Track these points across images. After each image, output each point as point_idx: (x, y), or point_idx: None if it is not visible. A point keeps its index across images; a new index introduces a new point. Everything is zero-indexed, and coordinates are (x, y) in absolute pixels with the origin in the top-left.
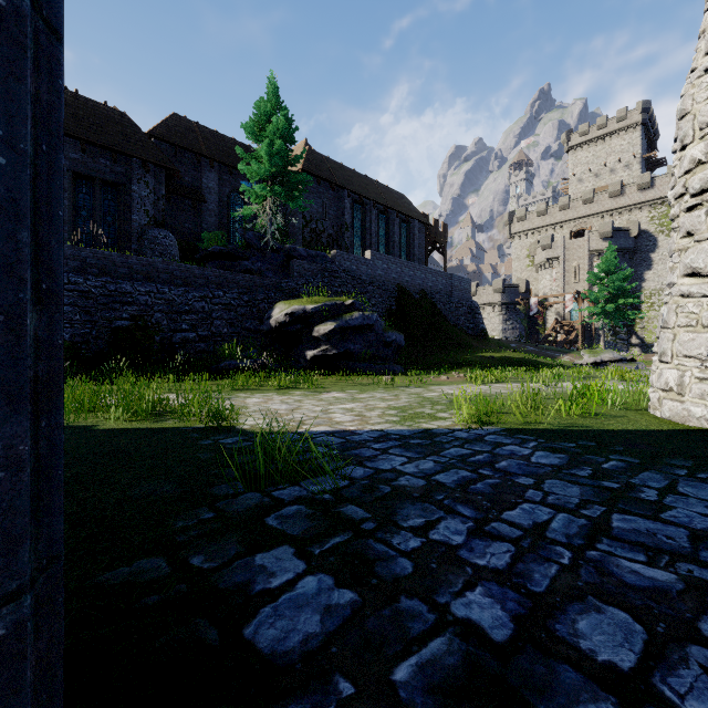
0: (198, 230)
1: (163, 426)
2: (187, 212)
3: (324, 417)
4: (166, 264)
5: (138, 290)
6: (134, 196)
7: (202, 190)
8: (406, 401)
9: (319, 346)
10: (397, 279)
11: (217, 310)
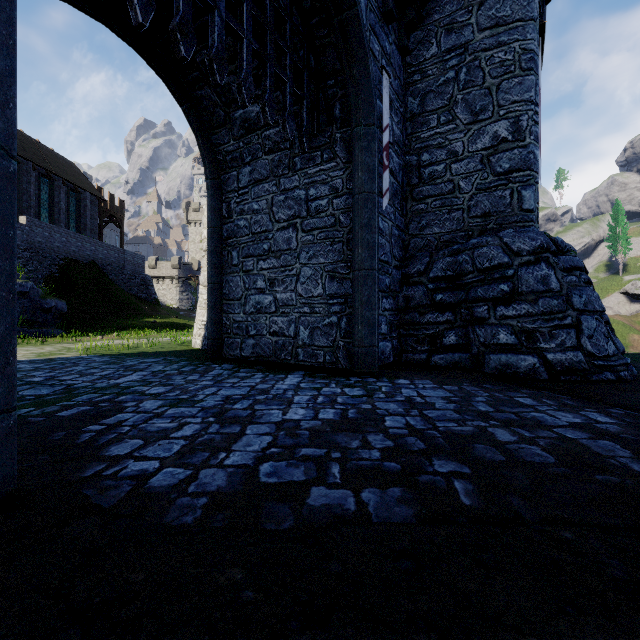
0: None
1: None
2: None
3: None
4: None
5: None
6: None
7: None
8: (49, 350)
9: None
10: (62, 248)
11: None
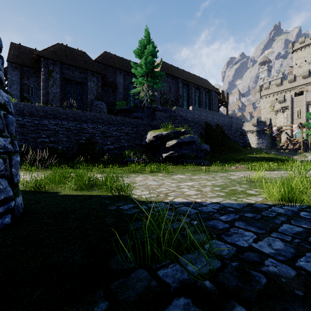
0: (115, 101)
1: (91, 194)
2: (110, 93)
3: (178, 191)
4: (101, 115)
5: (89, 127)
6: (88, 87)
7: (116, 83)
8: (221, 181)
9: (168, 151)
10: (205, 119)
11: (122, 135)
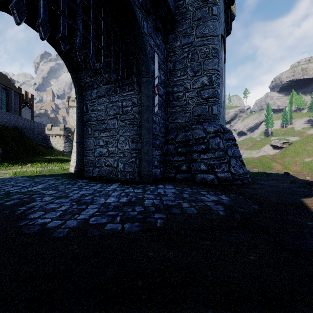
0: None
1: None
2: None
3: None
4: None
5: None
6: None
7: None
8: None
9: None
10: None
11: None
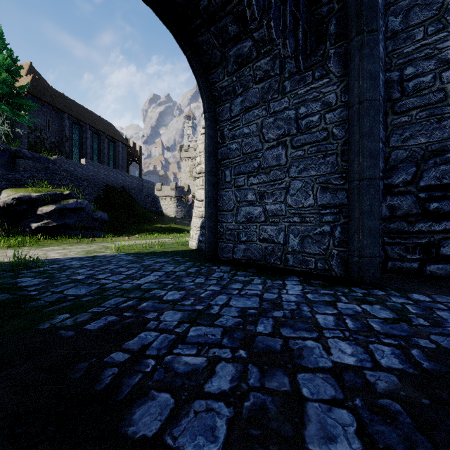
0: None
1: None
2: None
3: (44, 255)
4: None
5: None
6: None
7: None
8: (94, 248)
9: (42, 220)
10: (105, 178)
11: None
